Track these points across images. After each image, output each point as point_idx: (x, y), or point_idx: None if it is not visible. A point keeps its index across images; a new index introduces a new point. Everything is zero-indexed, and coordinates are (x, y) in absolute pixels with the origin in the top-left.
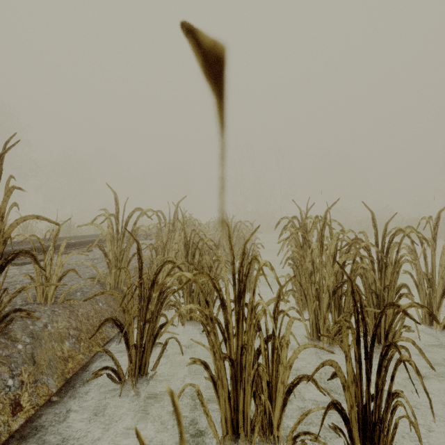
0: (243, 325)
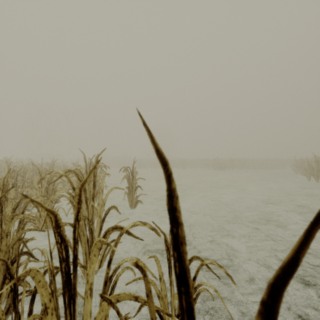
0: None
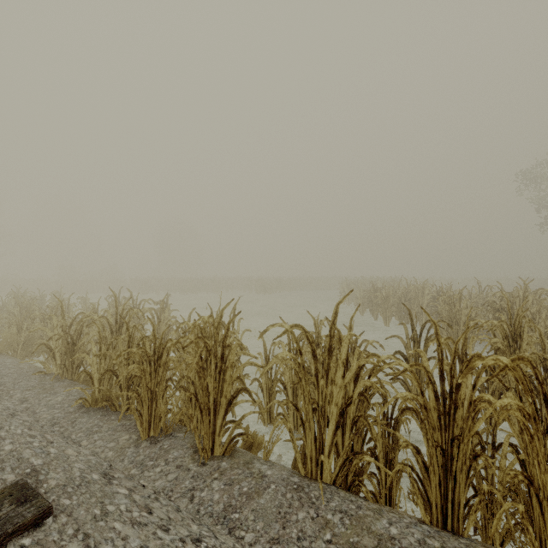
0: (6, 312)
